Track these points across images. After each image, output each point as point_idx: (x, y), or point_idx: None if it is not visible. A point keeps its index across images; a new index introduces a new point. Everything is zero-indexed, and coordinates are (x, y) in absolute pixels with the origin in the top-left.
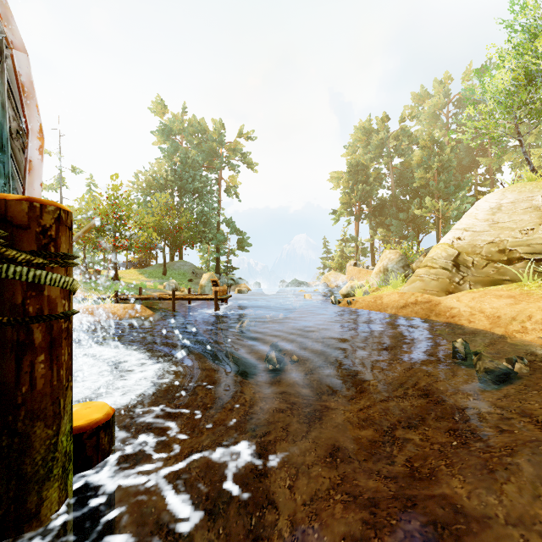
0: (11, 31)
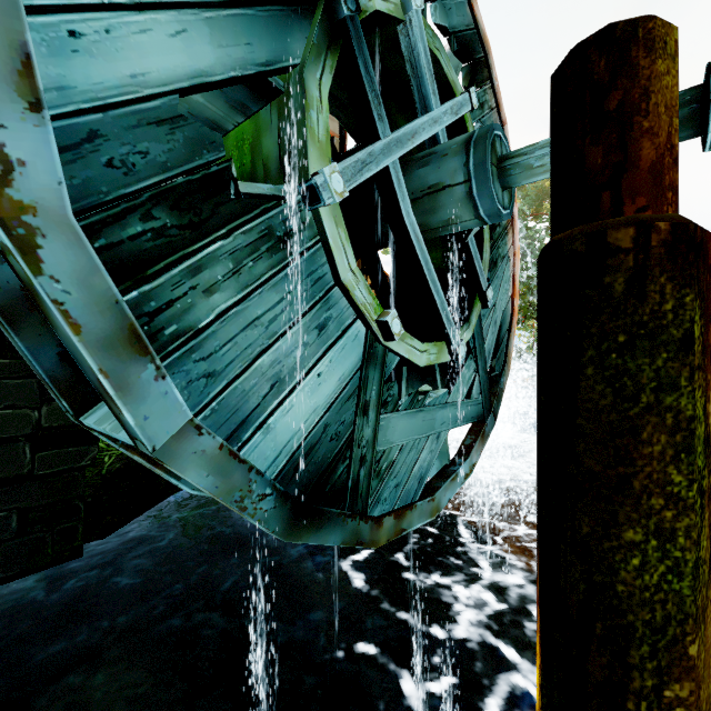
0: None
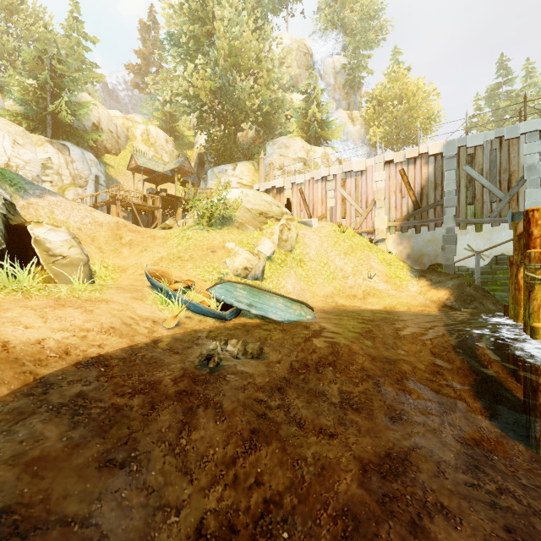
0: None
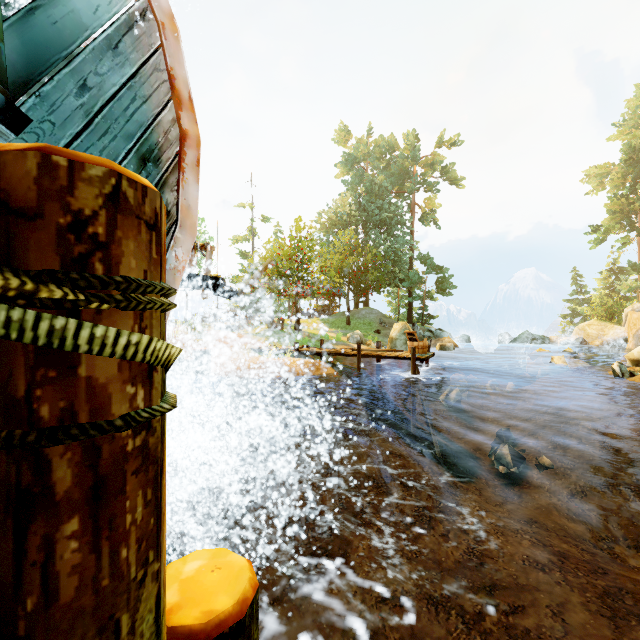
0: (160, 8)
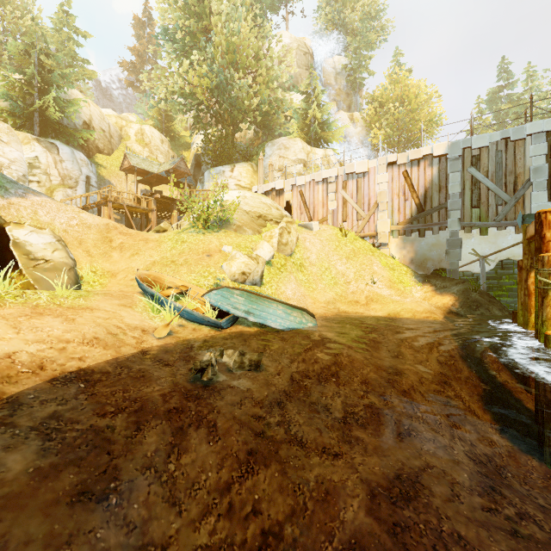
0: None
